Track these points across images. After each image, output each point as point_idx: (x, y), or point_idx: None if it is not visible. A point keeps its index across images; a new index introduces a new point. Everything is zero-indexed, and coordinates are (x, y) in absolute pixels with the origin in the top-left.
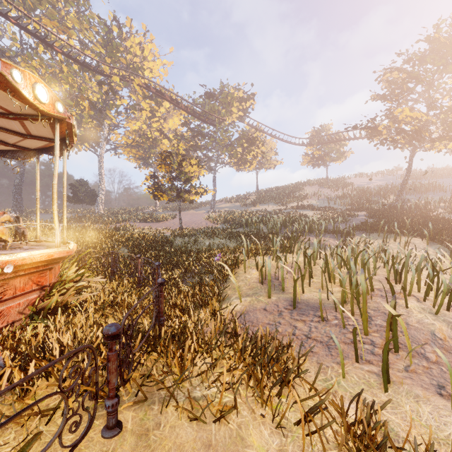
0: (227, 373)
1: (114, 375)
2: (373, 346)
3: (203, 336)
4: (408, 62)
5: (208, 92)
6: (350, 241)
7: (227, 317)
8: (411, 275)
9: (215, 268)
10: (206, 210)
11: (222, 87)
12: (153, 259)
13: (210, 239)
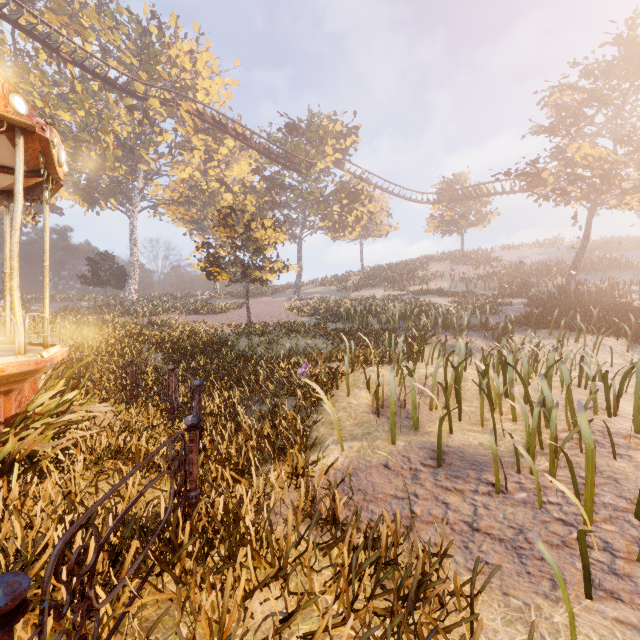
0: (320, 635)
1: None
2: (610, 554)
3: (270, 541)
4: (588, 75)
5: (291, 123)
6: (507, 342)
7: (319, 481)
8: (627, 400)
9: (298, 386)
10: (288, 297)
11: (311, 117)
12: (202, 371)
13: (293, 338)
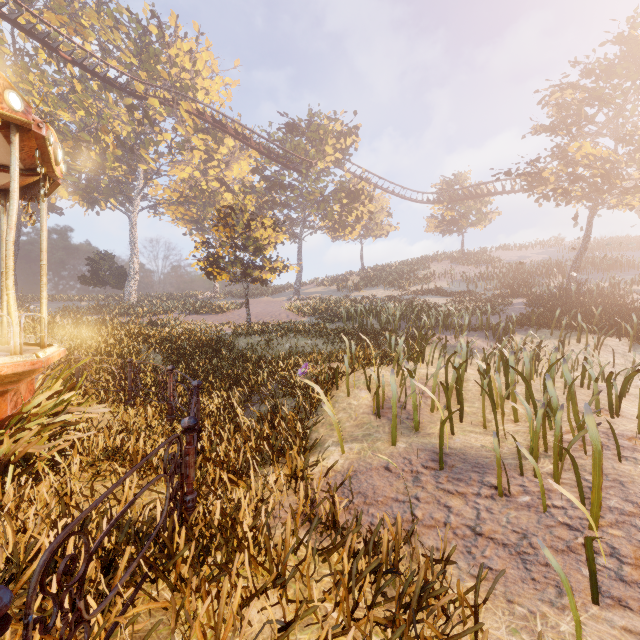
0: None
1: None
2: (617, 560)
3: (268, 547)
4: (589, 74)
5: (291, 123)
6: (508, 342)
7: (319, 484)
8: (631, 401)
9: (298, 387)
10: (288, 297)
11: (311, 116)
12: (201, 371)
13: (293, 338)
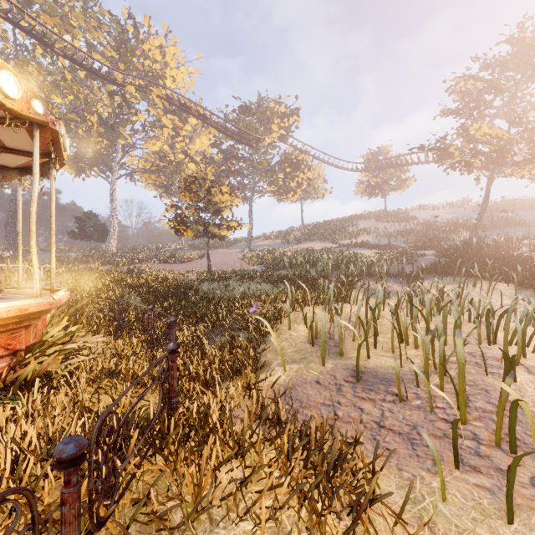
0: (267, 493)
1: (74, 527)
2: (477, 442)
3: (232, 431)
4: (486, 68)
5: (243, 105)
6: (419, 286)
7: (267, 393)
8: None
9: (250, 322)
10: (241, 249)
11: (260, 100)
12: (173, 310)
13: (245, 284)
